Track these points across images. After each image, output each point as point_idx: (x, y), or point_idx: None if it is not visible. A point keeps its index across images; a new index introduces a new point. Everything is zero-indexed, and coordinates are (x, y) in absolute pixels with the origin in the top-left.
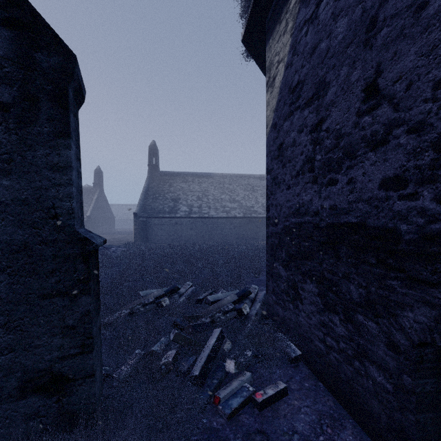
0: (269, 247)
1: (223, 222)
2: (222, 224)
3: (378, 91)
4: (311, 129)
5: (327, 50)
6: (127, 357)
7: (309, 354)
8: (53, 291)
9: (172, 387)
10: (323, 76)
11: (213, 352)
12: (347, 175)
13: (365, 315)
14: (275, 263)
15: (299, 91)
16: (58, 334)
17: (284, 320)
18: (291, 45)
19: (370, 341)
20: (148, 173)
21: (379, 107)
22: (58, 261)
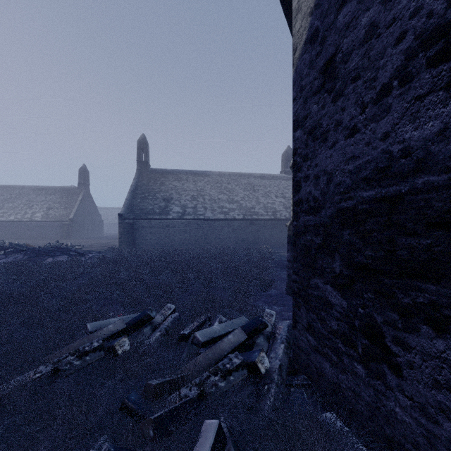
0: (300, 250)
1: (221, 224)
2: (220, 226)
3: None
4: None
5: None
6: None
7: None
8: None
9: None
10: None
11: None
12: None
13: None
14: (315, 279)
15: None
16: None
17: (337, 387)
18: None
19: None
20: (137, 171)
21: None
22: None
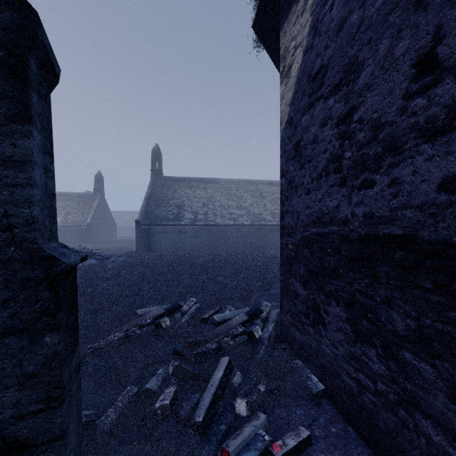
0: (284, 260)
1: (230, 230)
2: (229, 232)
3: (437, 63)
4: (337, 122)
5: (360, 23)
6: (115, 399)
7: (335, 390)
8: (5, 329)
9: (170, 437)
10: (354, 55)
11: (221, 388)
12: (389, 175)
13: (415, 354)
14: (292, 279)
15: (322, 78)
16: (12, 386)
17: (302, 345)
18: (312, 24)
19: (422, 387)
20: (151, 179)
21: (438, 84)
22: (13, 288)
